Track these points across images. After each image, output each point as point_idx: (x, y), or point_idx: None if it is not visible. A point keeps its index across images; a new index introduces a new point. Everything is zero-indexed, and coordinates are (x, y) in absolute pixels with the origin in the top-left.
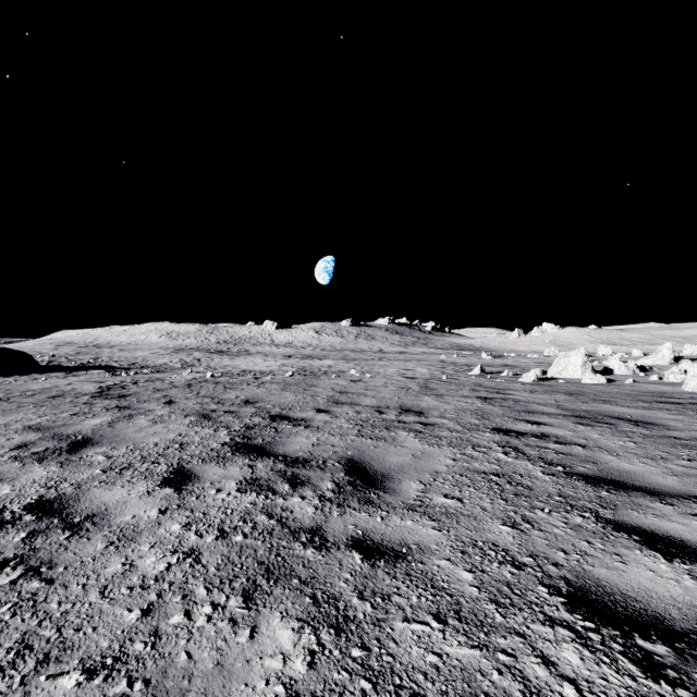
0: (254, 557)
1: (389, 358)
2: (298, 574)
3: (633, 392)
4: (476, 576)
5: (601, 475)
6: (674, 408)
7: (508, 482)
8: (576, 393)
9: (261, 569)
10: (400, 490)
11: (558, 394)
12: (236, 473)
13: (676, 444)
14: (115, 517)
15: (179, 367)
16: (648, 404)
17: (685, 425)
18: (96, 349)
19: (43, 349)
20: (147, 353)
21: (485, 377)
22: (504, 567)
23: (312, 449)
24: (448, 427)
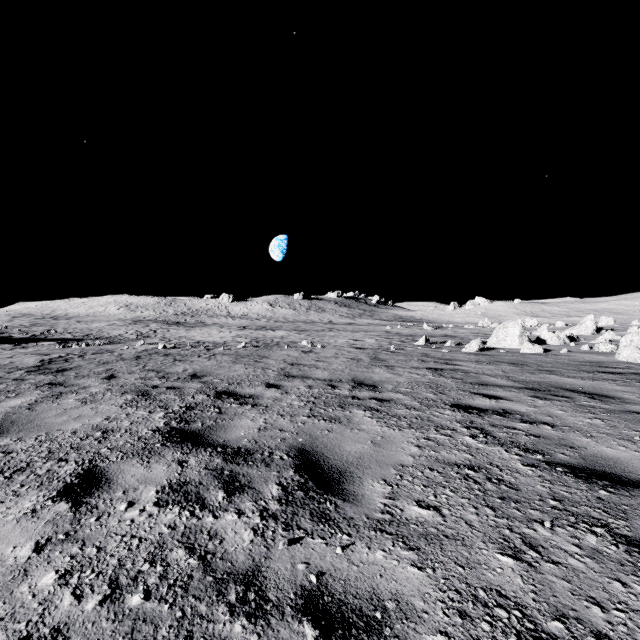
0: None
1: (338, 329)
2: None
3: (572, 362)
4: None
5: (587, 465)
6: (619, 379)
7: (487, 479)
8: (520, 363)
9: None
10: (362, 496)
11: (503, 365)
12: (161, 473)
13: None
14: None
15: (133, 338)
16: (592, 374)
17: (639, 397)
18: (52, 320)
19: None
20: (104, 324)
21: (430, 347)
22: None
23: (257, 435)
24: (405, 403)
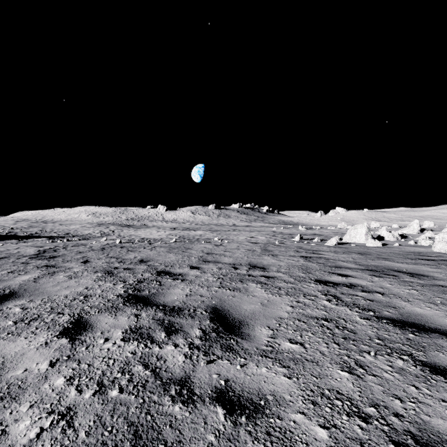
0: (125, 416)
1: (239, 230)
2: (165, 438)
3: (401, 252)
4: (330, 433)
5: (403, 318)
6: (432, 264)
7: (336, 327)
8: (365, 253)
9: (130, 432)
10: (254, 336)
11: (353, 254)
12: (124, 322)
13: (445, 291)
14: (8, 372)
15: (99, 236)
16: (414, 261)
17: (444, 276)
18: (43, 223)
19: (6, 223)
20: (78, 226)
21: (303, 242)
22: (353, 421)
23: (185, 299)
24: (284, 279)
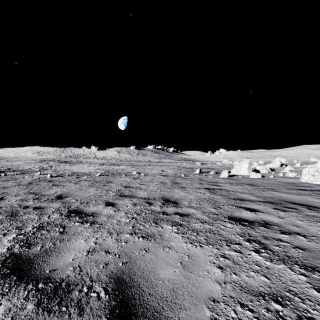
0: None
1: (153, 165)
2: None
3: (279, 183)
4: None
5: None
6: (312, 194)
7: None
8: (253, 184)
9: None
10: None
11: (245, 185)
12: None
13: None
14: None
15: (37, 170)
16: (296, 191)
17: None
18: None
19: None
20: (22, 162)
21: (202, 175)
22: None
23: (84, 260)
24: (198, 217)
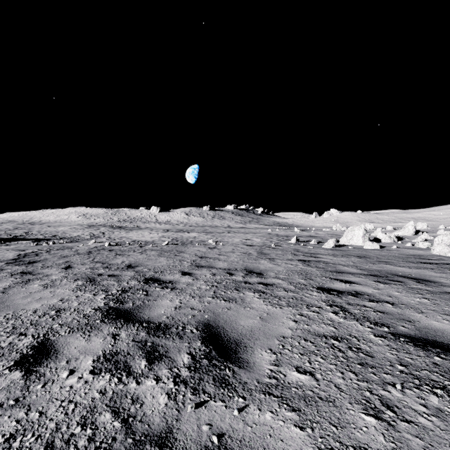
0: None
1: (234, 232)
2: None
3: (400, 255)
4: None
5: (422, 335)
6: (435, 268)
7: (348, 348)
8: (364, 256)
9: None
10: (253, 363)
11: (352, 257)
12: (98, 345)
13: None
14: None
15: (88, 238)
16: (416, 264)
17: None
18: (30, 225)
19: None
20: (67, 228)
21: (299, 244)
22: None
23: (174, 313)
24: (283, 287)
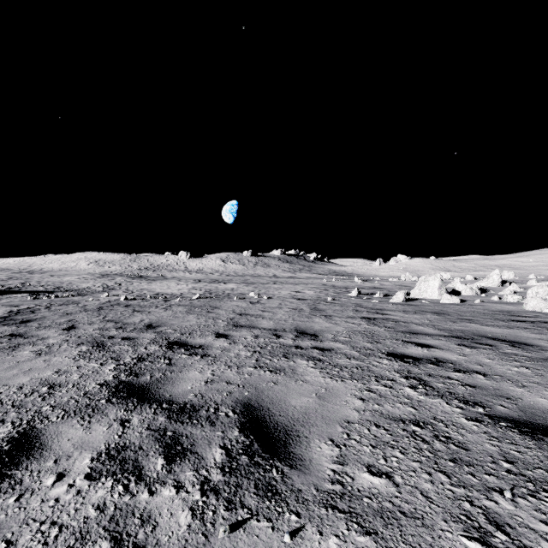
0: None
1: (281, 282)
2: None
3: (486, 311)
4: None
5: (528, 418)
6: (531, 327)
7: (435, 437)
8: (442, 313)
9: None
10: (310, 461)
11: (427, 314)
12: (100, 436)
13: None
14: None
15: (100, 290)
16: (507, 323)
17: None
18: (28, 274)
19: None
20: (74, 278)
21: (361, 298)
22: None
23: (204, 388)
24: (344, 353)
